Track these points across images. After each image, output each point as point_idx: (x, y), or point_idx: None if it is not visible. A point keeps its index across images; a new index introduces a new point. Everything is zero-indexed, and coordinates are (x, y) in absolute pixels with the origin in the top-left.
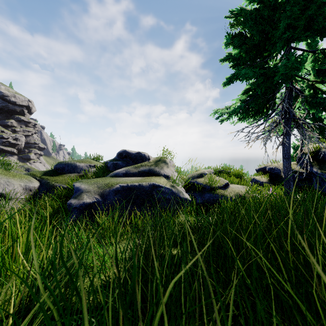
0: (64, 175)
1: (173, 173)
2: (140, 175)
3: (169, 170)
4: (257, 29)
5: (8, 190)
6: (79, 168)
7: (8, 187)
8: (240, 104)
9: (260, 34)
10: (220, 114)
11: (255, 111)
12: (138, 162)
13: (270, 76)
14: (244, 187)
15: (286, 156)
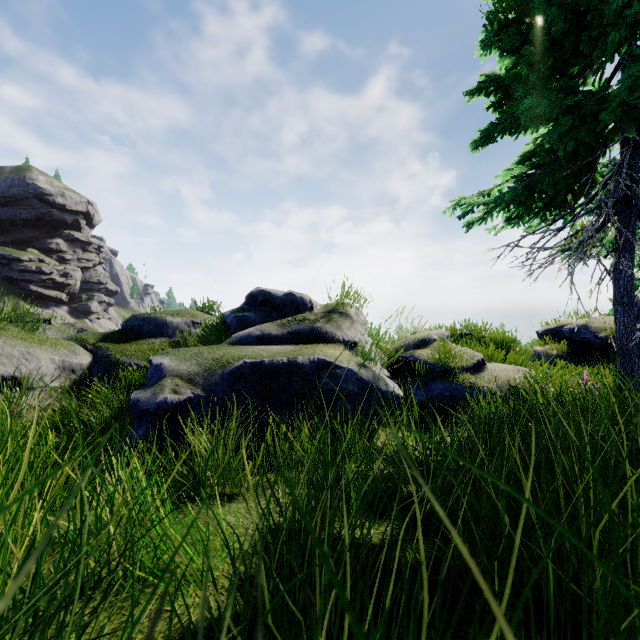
0: (141, 341)
1: (363, 338)
2: (293, 341)
3: (355, 331)
4: (560, 4)
5: (28, 371)
6: (172, 327)
7: (27, 365)
8: (514, 183)
9: (566, 17)
10: (467, 209)
11: (546, 200)
12: (289, 315)
13: (588, 113)
14: (519, 370)
15: (624, 299)
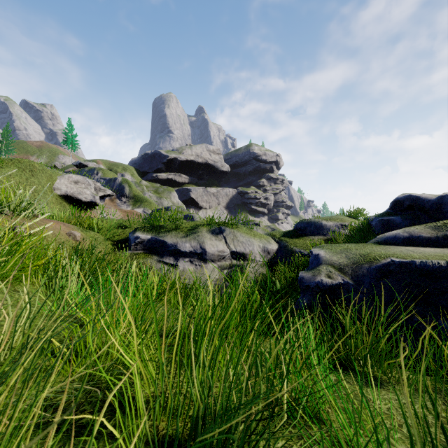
0: (305, 237)
1: None
2: None
3: None
4: None
5: (249, 250)
6: (326, 228)
7: (248, 247)
8: None
9: None
10: None
11: None
12: (444, 217)
13: None
14: None
15: None
